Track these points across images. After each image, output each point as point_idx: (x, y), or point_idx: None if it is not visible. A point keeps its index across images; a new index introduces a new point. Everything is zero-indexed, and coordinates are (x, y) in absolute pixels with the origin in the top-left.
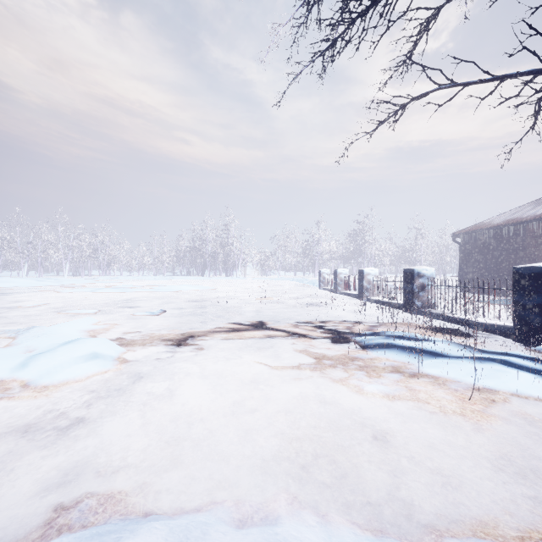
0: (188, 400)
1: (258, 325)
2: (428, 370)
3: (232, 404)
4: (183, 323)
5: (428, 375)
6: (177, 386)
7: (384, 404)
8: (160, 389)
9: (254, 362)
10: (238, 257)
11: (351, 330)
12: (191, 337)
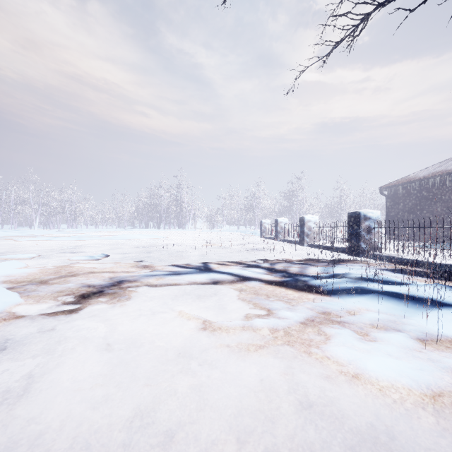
0: (53, 404)
1: (201, 269)
2: (440, 328)
3: (134, 411)
4: (119, 267)
5: (445, 337)
6: (59, 363)
7: (421, 407)
8: (21, 374)
9: (189, 318)
10: (189, 212)
11: (304, 273)
12: (120, 283)
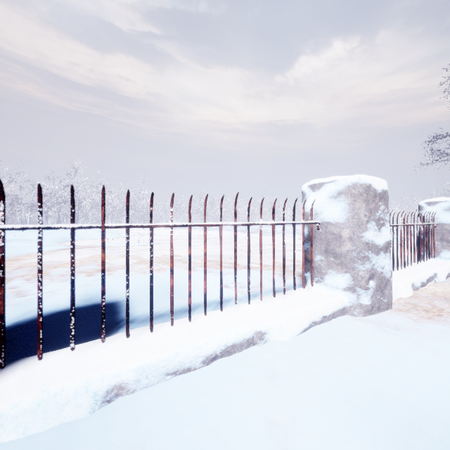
0: None
1: None
2: None
3: None
4: None
5: None
6: None
7: None
8: None
9: None
10: None
11: None
12: None
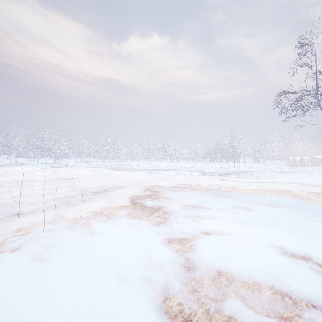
0: None
1: None
2: None
3: None
4: None
5: None
6: None
7: None
8: None
9: None
10: (241, 153)
11: None
12: None
